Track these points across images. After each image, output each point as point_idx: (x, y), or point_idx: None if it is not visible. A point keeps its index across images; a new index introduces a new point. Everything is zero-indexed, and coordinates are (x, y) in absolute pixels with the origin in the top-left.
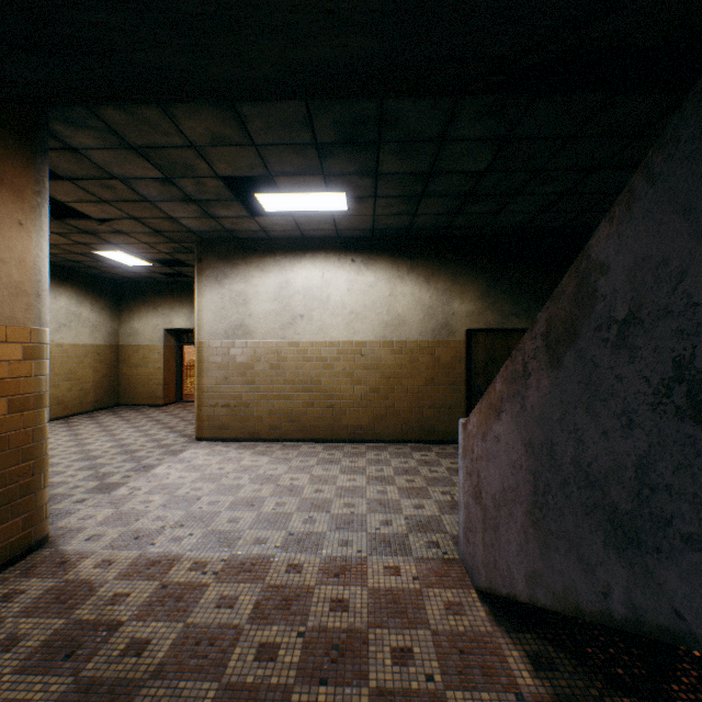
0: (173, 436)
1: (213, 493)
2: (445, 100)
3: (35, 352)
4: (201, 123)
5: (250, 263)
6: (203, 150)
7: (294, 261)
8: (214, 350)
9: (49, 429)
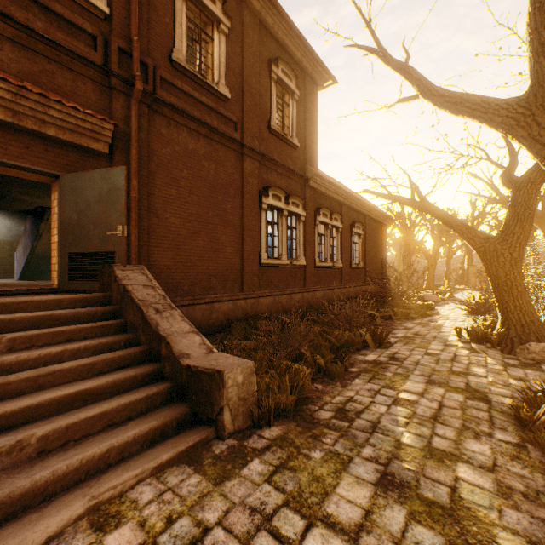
0: None
1: None
2: None
3: None
4: None
5: None
6: None
7: None
8: None
9: None
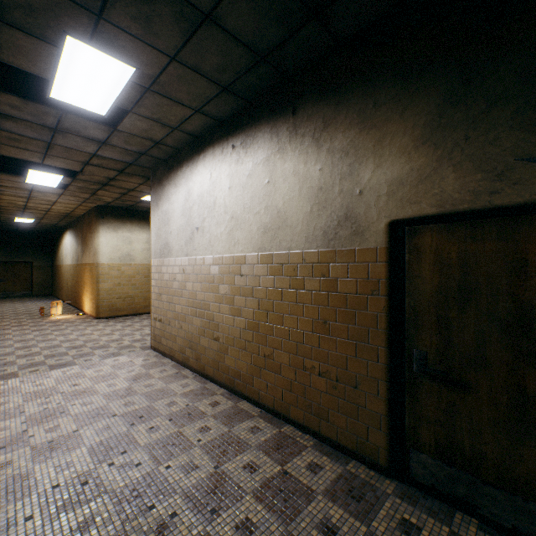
0: None
1: None
2: None
3: None
4: None
5: (170, 181)
6: None
7: (193, 168)
8: (155, 268)
9: (133, 319)
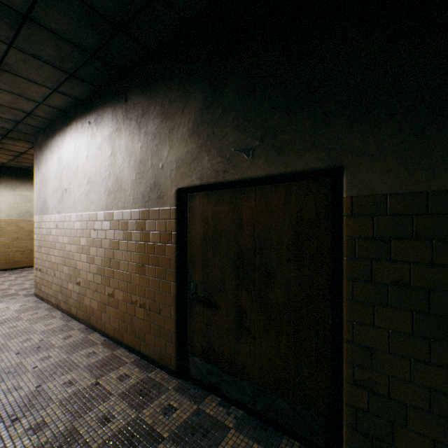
0: None
1: None
2: None
3: None
4: None
5: (48, 148)
6: None
7: (63, 138)
8: (37, 223)
9: (31, 270)
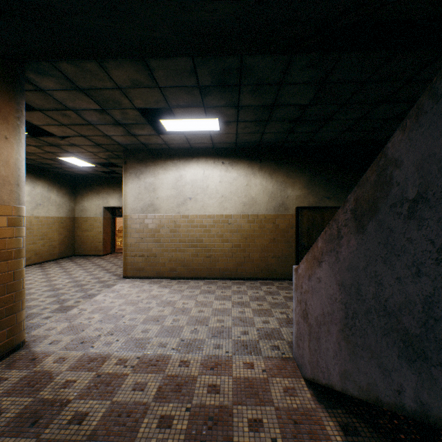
0: (108, 275)
1: (132, 312)
2: (283, 56)
3: (16, 222)
4: (124, 72)
5: (157, 165)
6: (126, 91)
7: (185, 163)
8: (134, 220)
9: (30, 270)
